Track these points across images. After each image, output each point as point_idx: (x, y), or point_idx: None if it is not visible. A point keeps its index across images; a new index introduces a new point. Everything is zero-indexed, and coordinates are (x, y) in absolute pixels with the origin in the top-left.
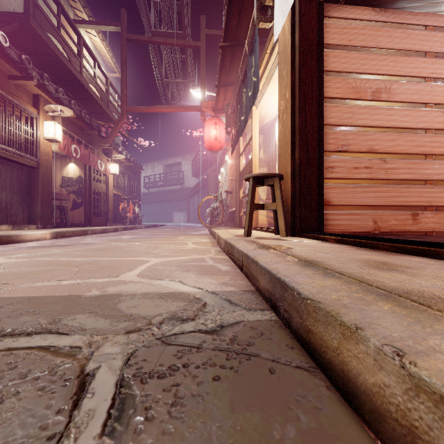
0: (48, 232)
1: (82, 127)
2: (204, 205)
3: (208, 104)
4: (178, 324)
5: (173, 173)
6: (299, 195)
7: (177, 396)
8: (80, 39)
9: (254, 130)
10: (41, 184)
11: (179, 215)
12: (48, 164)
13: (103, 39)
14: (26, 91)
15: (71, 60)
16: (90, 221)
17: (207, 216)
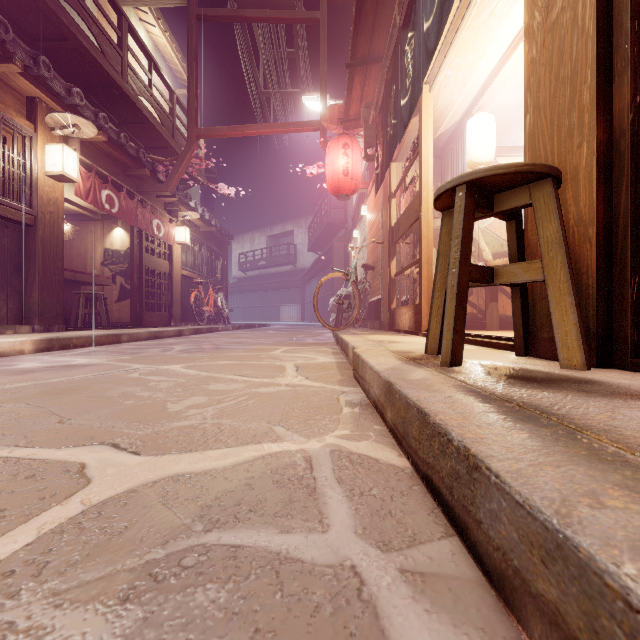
0: (29, 339)
1: (125, 164)
2: (326, 293)
3: (332, 112)
4: None
5: (280, 248)
6: (633, 232)
7: None
8: (122, 20)
9: (426, 133)
10: (40, 253)
11: (289, 310)
12: (56, 221)
13: (166, 31)
14: (11, 91)
15: (104, 50)
16: (140, 319)
17: (330, 311)
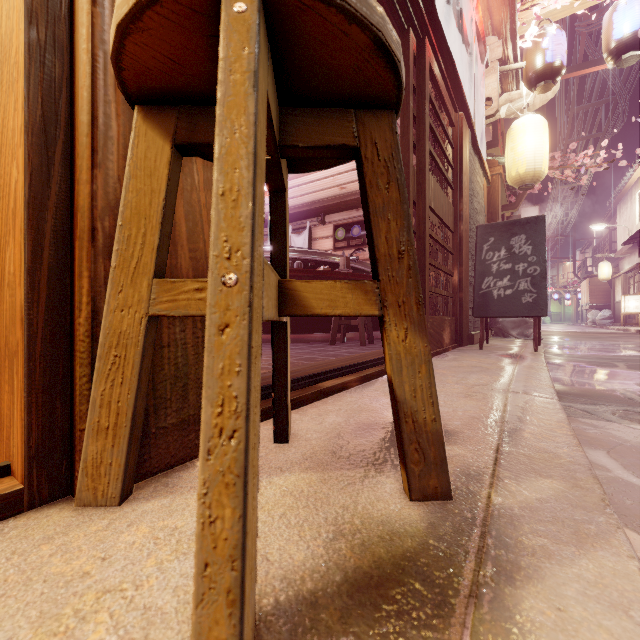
0: None
1: None
2: None
3: None
4: (629, 409)
5: None
6: None
7: (610, 397)
8: None
9: None
10: None
11: None
12: None
13: None
14: None
15: None
16: None
17: None
